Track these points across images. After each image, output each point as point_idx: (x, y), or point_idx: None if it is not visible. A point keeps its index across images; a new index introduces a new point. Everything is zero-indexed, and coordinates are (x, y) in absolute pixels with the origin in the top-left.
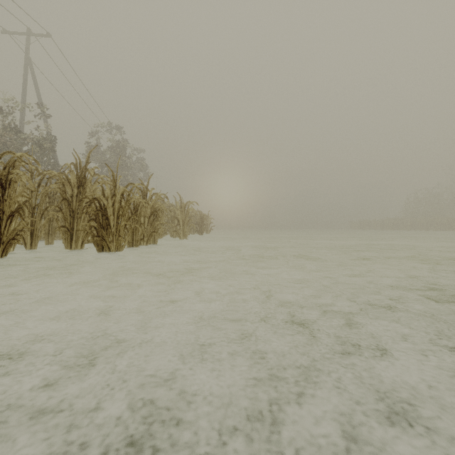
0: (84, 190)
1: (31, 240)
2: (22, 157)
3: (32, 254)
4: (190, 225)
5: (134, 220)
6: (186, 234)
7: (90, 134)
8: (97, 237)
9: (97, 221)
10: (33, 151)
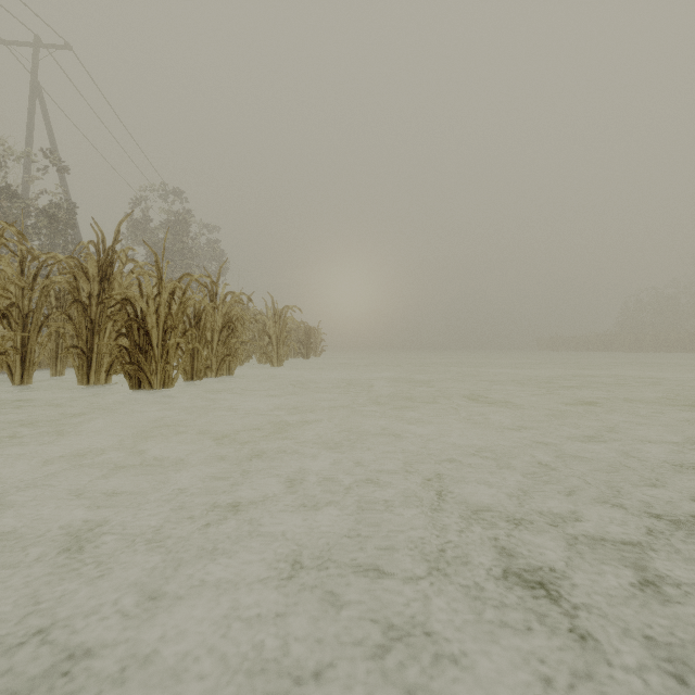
0: (111, 287)
1: (22, 370)
2: (4, 230)
3: (23, 392)
4: (289, 343)
5: (195, 336)
6: (282, 359)
7: (133, 201)
8: (129, 364)
9: (130, 338)
10: (42, 227)
